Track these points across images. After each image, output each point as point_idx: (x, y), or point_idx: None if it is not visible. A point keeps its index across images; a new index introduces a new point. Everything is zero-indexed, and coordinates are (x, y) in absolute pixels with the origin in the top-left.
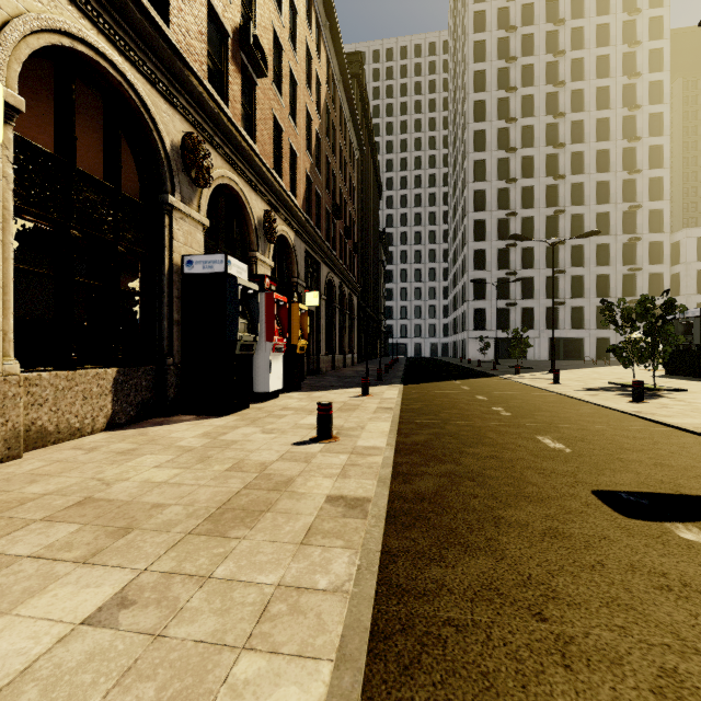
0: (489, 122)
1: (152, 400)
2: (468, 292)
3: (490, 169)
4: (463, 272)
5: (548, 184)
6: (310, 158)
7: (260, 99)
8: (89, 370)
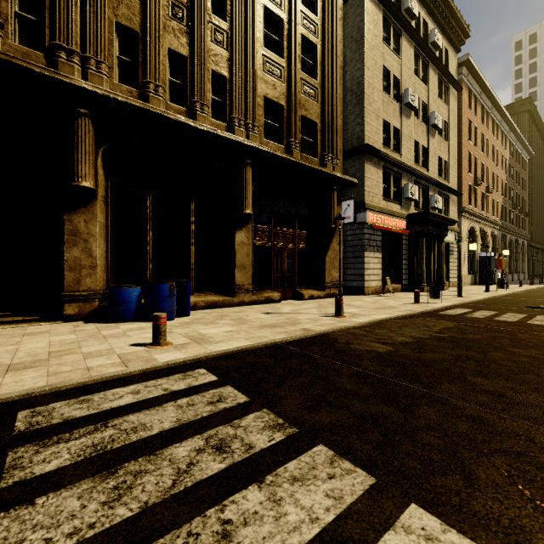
0: None
1: (473, 281)
2: None
3: None
4: None
5: None
6: (502, 197)
7: (489, 199)
8: (469, 275)
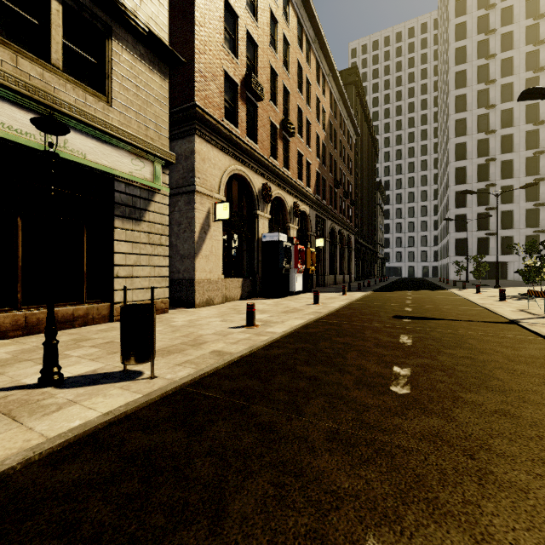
0: (469, 87)
1: (252, 291)
2: (450, 226)
3: (470, 125)
4: (447, 209)
5: (527, 130)
6: (318, 160)
7: (291, 147)
8: (236, 279)
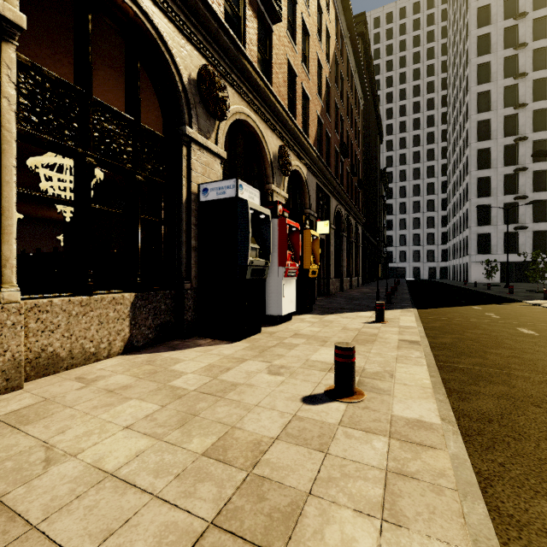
0: (494, 53)
1: (171, 322)
2: (470, 219)
3: (495, 98)
4: (465, 200)
5: None
6: (321, 102)
7: (275, 44)
8: (105, 295)
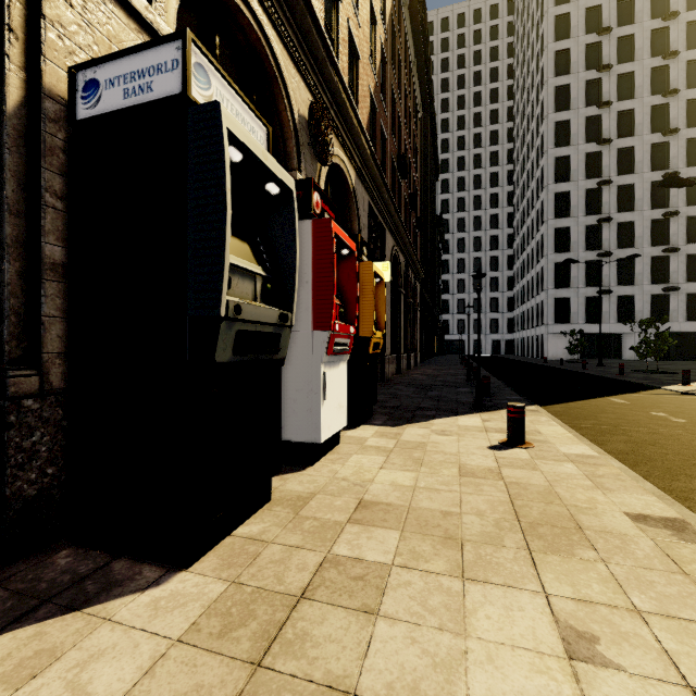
0: (574, 74)
1: None
2: (547, 279)
3: (575, 130)
4: (540, 256)
5: (654, 142)
6: (374, 75)
7: None
8: None
